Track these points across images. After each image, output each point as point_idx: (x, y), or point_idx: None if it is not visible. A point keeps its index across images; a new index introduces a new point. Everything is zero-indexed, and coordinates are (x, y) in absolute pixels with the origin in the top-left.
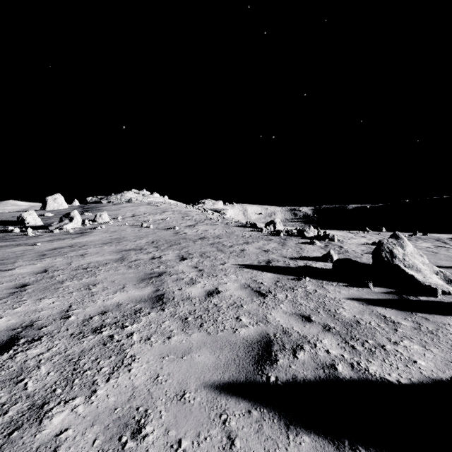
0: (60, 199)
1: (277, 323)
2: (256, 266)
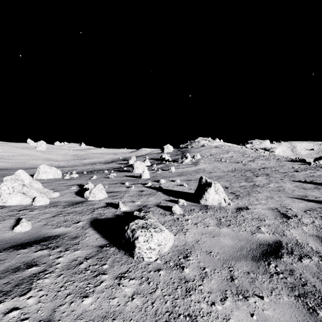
0: (169, 147)
1: (311, 194)
2: (303, 181)
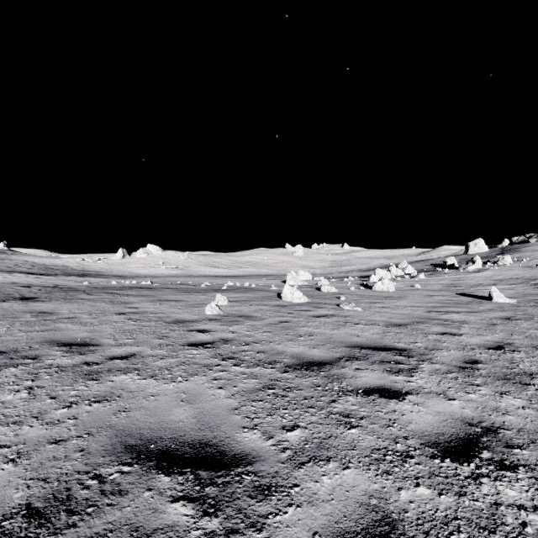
0: (480, 243)
1: None
2: None
